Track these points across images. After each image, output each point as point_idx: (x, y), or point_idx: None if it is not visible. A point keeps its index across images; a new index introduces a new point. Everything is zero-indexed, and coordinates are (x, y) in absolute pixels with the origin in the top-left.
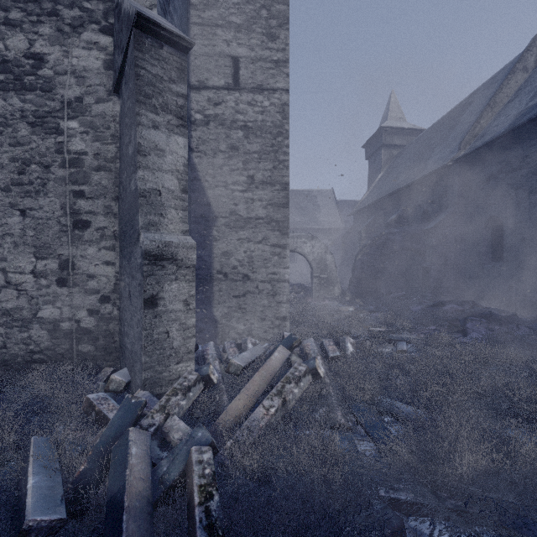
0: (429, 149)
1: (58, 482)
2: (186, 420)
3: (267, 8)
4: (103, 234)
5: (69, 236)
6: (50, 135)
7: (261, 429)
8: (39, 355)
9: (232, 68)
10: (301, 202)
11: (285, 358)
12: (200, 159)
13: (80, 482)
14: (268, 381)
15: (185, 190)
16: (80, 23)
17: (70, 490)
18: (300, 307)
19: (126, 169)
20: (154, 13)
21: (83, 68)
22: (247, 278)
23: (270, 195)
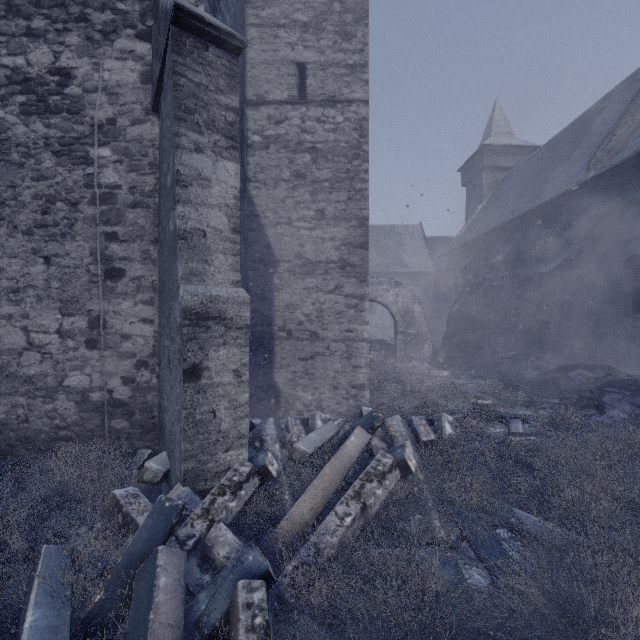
0: (546, 171)
1: (65, 618)
2: (237, 526)
3: (340, 0)
4: (140, 285)
5: (100, 287)
6: (78, 166)
7: (333, 547)
8: (66, 431)
9: (297, 77)
10: (382, 240)
11: (364, 444)
12: (258, 190)
13: (95, 618)
14: (342, 475)
15: (237, 229)
16: (112, 28)
17: (81, 629)
18: (382, 370)
19: (164, 205)
20: (200, 10)
21: (116, 83)
22: (315, 336)
23: (344, 232)
